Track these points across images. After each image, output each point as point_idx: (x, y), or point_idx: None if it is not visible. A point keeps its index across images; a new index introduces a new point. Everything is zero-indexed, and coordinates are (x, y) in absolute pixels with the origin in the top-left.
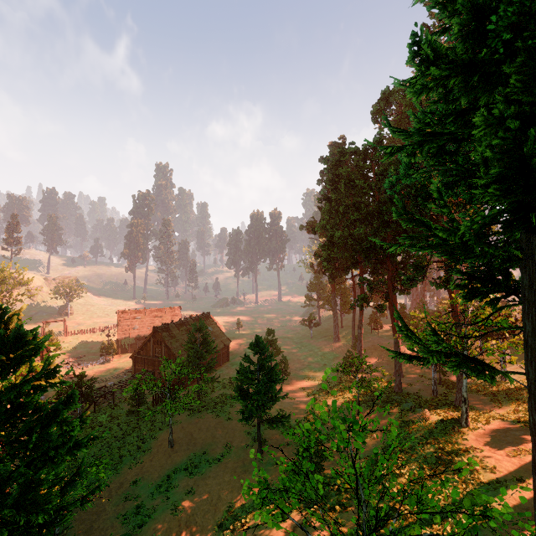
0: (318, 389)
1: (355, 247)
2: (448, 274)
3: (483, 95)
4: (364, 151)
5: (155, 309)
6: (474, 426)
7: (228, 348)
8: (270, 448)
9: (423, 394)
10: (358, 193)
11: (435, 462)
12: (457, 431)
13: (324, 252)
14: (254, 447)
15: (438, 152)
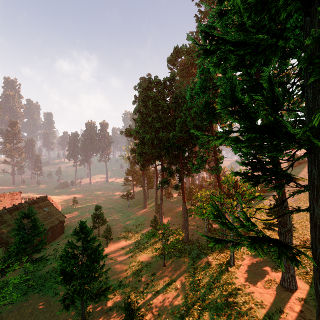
0: (134, 247)
1: (159, 146)
2: (218, 164)
3: (284, 10)
4: (164, 82)
5: None
6: (237, 264)
7: (63, 223)
8: (94, 319)
9: (201, 240)
10: (160, 110)
11: (225, 306)
12: (230, 271)
13: (138, 149)
14: None
15: (237, 65)
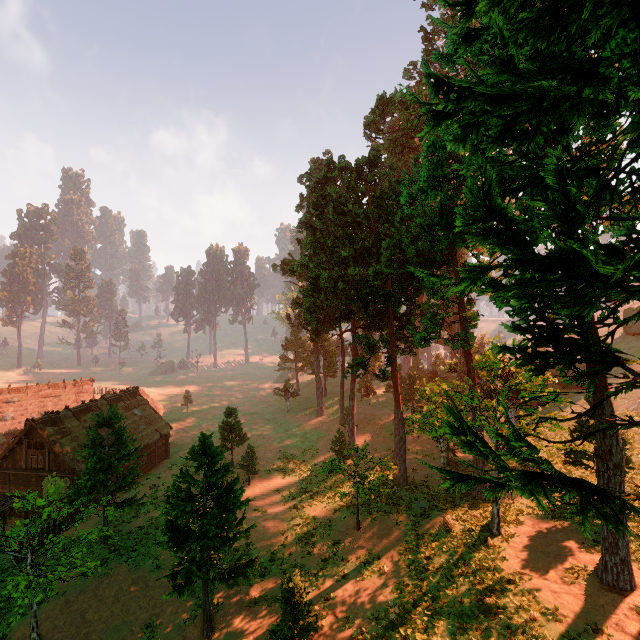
0: (299, 489)
1: (348, 293)
2: (467, 329)
3: (595, 25)
4: (358, 168)
5: (47, 385)
6: (507, 532)
7: (167, 439)
8: (226, 617)
9: (432, 482)
10: (350, 222)
11: (478, 612)
12: (491, 546)
13: (307, 299)
14: (197, 620)
15: (502, 135)
